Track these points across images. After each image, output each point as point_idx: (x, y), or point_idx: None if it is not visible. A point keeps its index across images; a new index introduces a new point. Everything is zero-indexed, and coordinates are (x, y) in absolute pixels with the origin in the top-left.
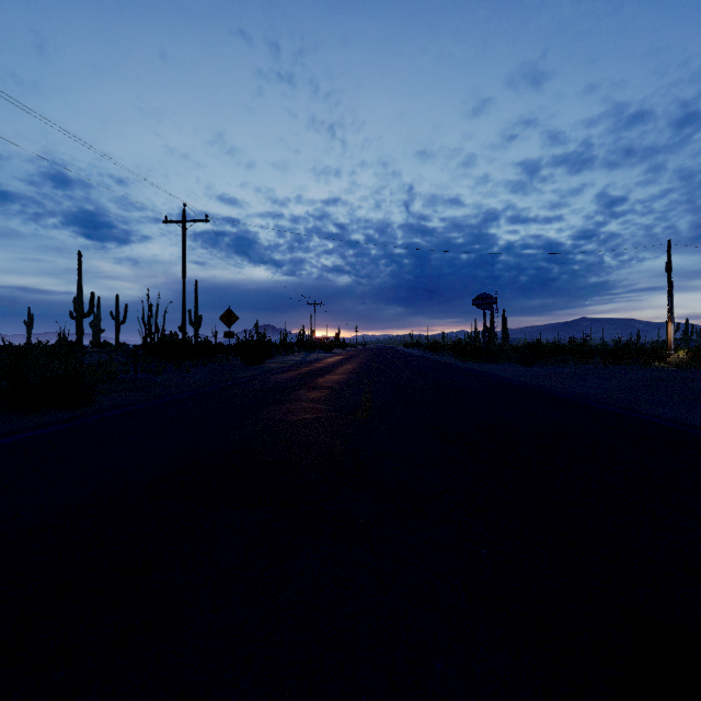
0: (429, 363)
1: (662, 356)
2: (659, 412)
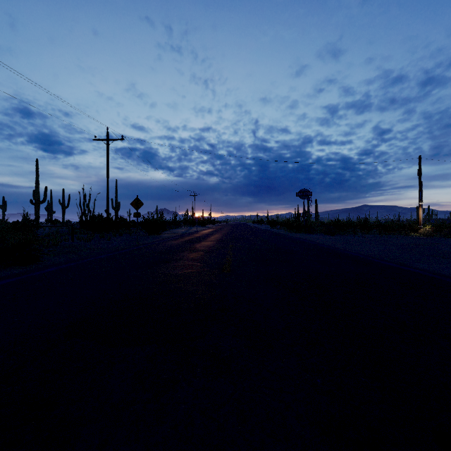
0: (269, 233)
1: (415, 229)
2: (421, 266)
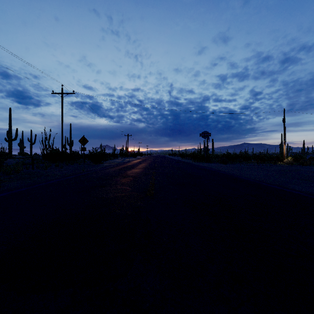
0: (181, 162)
1: (281, 159)
2: (297, 188)
